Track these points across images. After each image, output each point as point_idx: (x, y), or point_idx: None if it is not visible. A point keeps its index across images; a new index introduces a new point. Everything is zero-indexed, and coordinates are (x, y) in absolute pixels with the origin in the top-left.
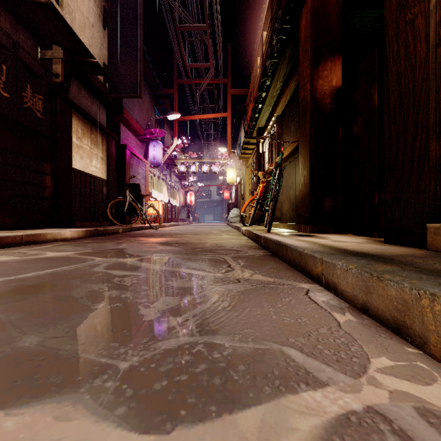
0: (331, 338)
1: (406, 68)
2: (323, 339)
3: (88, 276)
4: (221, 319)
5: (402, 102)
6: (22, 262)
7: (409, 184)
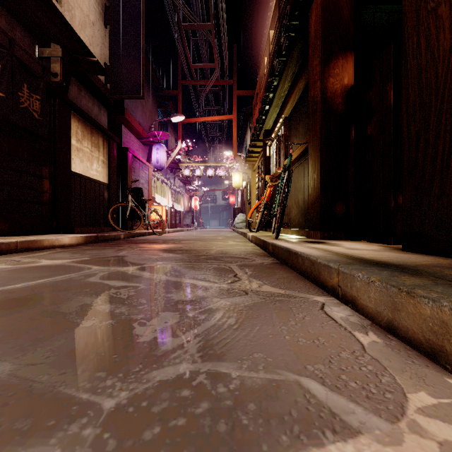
0: (356, 366)
1: (427, 61)
2: (347, 367)
3: (82, 287)
4: (227, 340)
5: (422, 98)
6: (13, 271)
7: (431, 187)
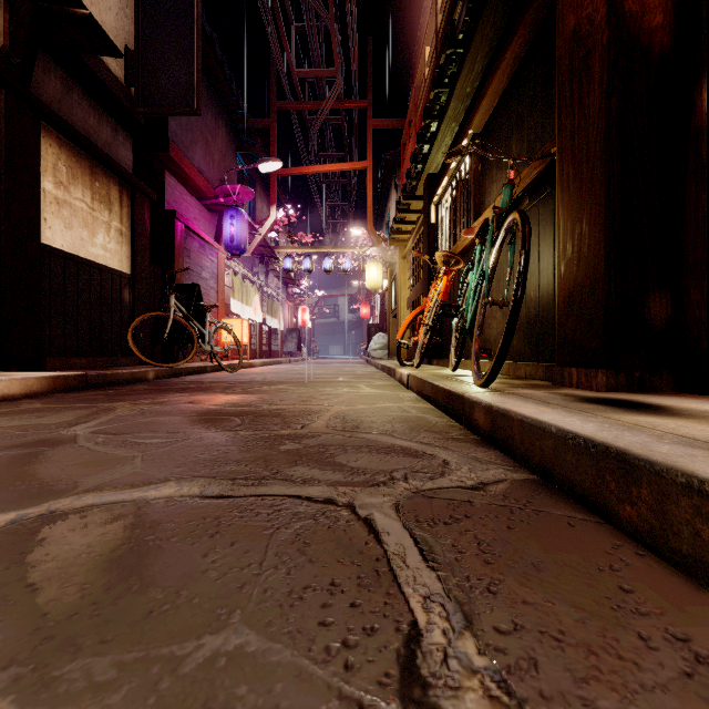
0: None
1: None
2: None
3: None
4: None
5: None
6: None
7: None
